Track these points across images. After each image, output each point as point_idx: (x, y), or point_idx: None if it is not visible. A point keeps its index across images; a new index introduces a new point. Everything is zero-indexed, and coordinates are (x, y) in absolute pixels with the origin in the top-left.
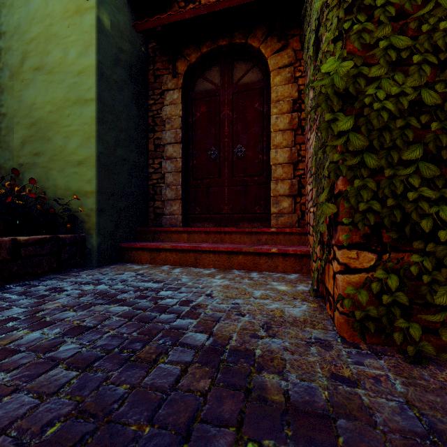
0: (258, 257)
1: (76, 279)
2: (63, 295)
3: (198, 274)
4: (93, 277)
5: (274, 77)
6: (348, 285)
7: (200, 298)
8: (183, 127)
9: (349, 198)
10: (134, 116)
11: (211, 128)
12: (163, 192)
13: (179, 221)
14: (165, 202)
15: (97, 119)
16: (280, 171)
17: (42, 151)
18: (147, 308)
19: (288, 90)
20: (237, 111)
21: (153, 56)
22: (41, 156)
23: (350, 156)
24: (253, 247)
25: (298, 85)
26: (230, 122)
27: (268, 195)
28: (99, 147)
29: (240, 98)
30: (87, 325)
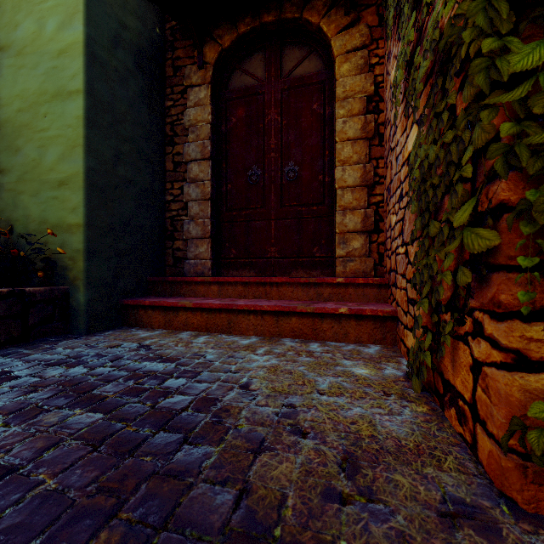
0: (320, 320)
1: (44, 355)
2: (5, 387)
3: (230, 346)
4: (71, 352)
5: (340, 64)
6: (523, 394)
7: (231, 394)
8: (213, 138)
9: (533, 215)
10: (144, 122)
11: (251, 139)
12: (186, 228)
13: (208, 267)
14: (188, 241)
15: (86, 119)
16: (349, 197)
17: (9, 168)
18: (135, 417)
19: (360, 82)
20: (288, 115)
21: (172, 40)
22: (7, 174)
23: (536, 125)
24: (313, 305)
25: (374, 76)
26: (278, 130)
27: (331, 232)
28: (89, 160)
29: (292, 96)
30: (7, 464)
